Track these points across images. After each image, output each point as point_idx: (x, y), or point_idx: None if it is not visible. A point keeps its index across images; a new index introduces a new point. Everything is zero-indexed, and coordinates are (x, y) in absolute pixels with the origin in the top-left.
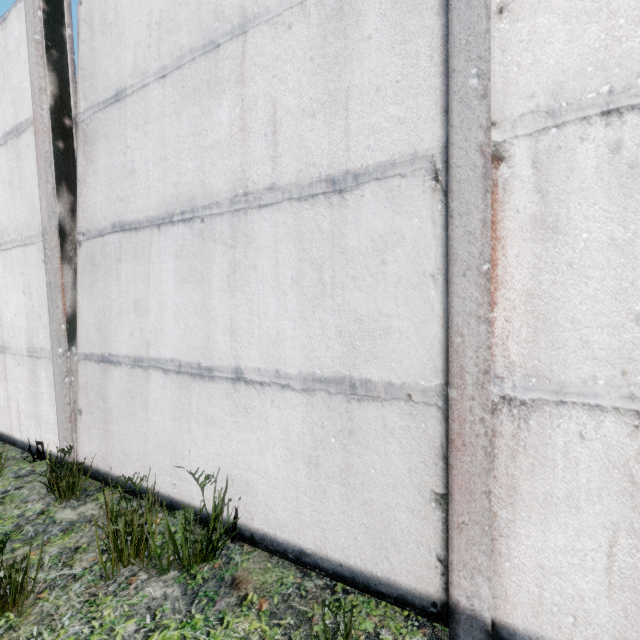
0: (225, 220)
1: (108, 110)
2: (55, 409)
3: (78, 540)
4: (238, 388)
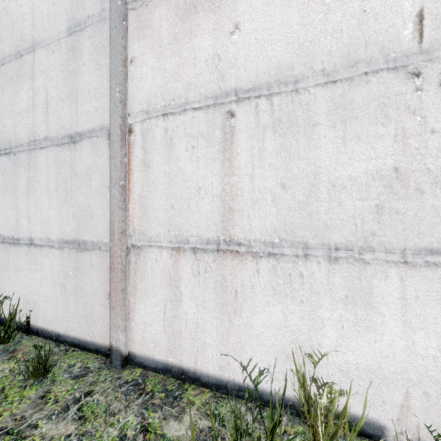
0: (25, 155)
1: None
2: None
3: None
4: (31, 249)
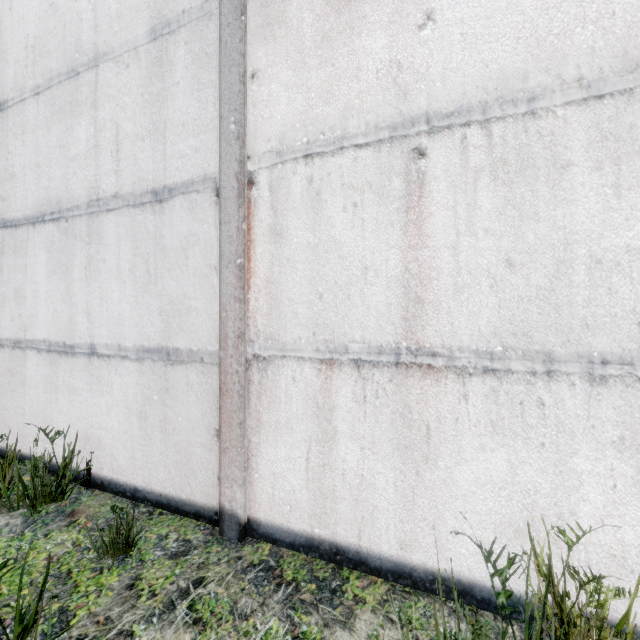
0: (83, 221)
1: None
2: None
3: None
4: (92, 361)
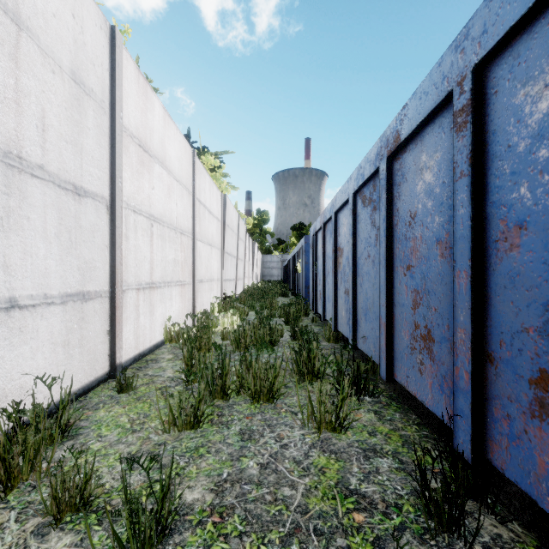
0: None
1: None
2: None
3: None
4: (13, 314)
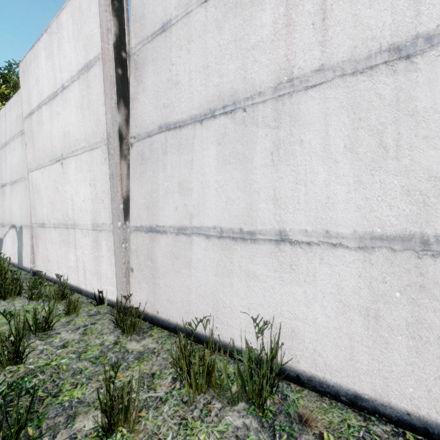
0: (268, 106)
1: (155, 40)
2: (112, 268)
3: (151, 367)
4: (282, 248)
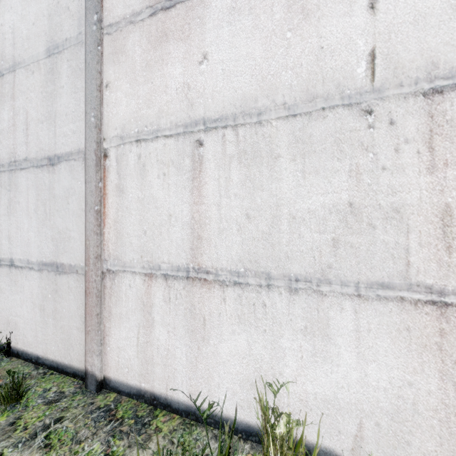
0: (6, 175)
1: None
2: None
3: None
4: (12, 270)
